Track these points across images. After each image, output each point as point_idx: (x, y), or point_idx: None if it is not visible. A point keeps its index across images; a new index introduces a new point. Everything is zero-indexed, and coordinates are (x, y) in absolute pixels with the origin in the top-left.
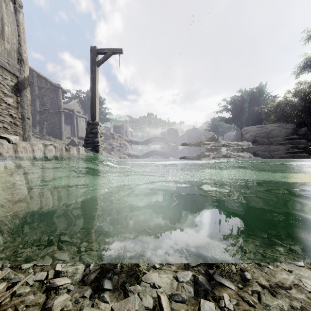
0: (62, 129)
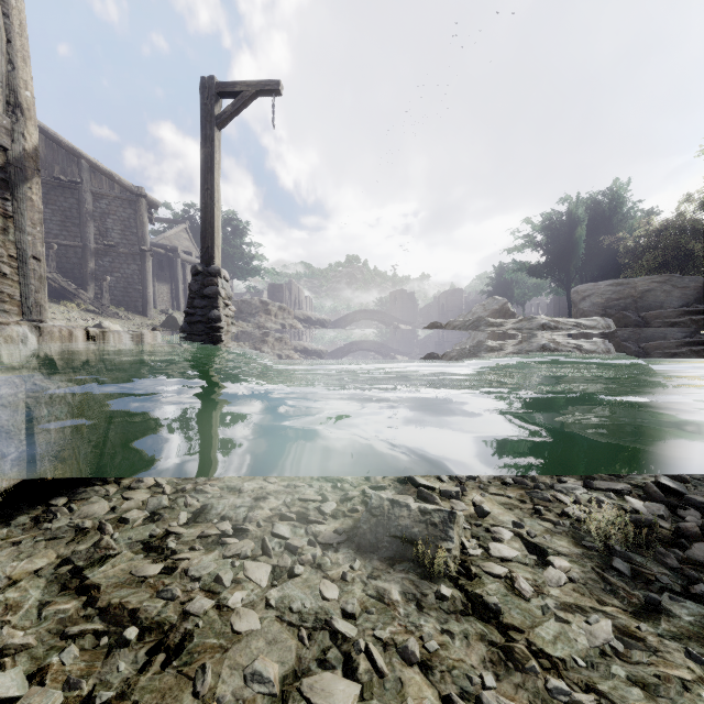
0: (149, 292)
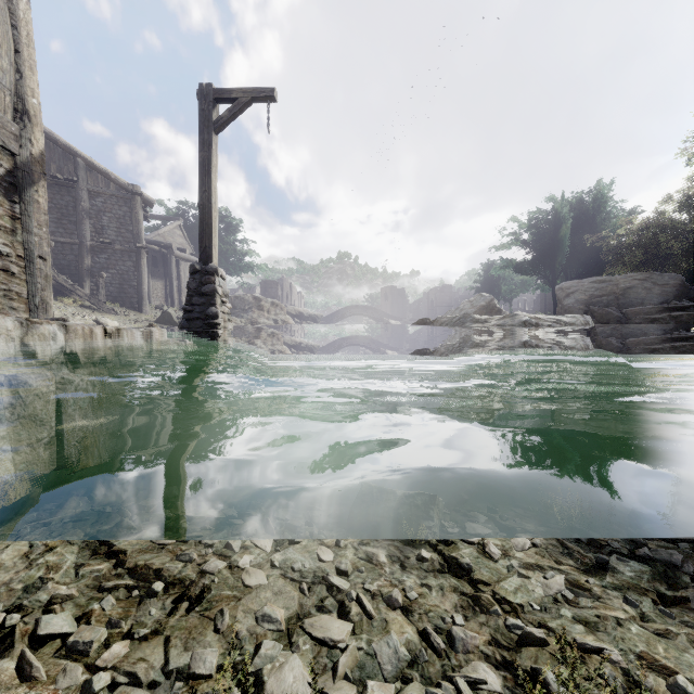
0: (144, 288)
